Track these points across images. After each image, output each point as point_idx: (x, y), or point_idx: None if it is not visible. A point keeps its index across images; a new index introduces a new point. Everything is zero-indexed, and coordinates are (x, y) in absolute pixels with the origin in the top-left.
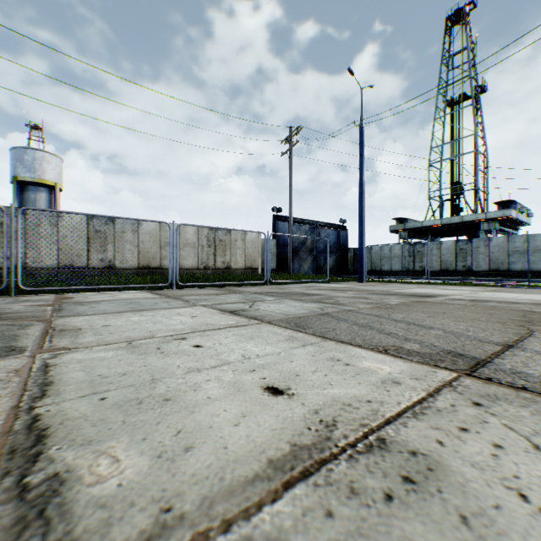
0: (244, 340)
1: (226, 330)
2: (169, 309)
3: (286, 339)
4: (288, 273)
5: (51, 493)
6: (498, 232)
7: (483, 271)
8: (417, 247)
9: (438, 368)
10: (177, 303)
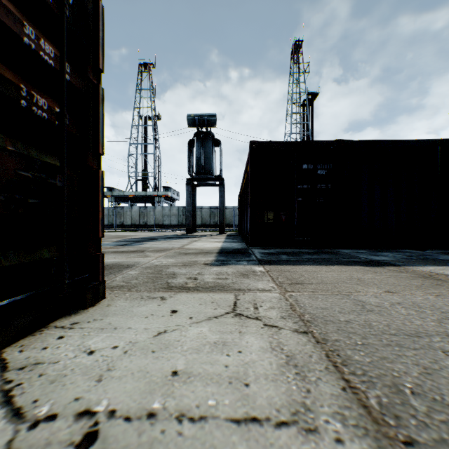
0: None
1: None
2: None
3: None
4: None
5: None
6: (166, 202)
7: (153, 225)
8: (118, 209)
9: None
10: None
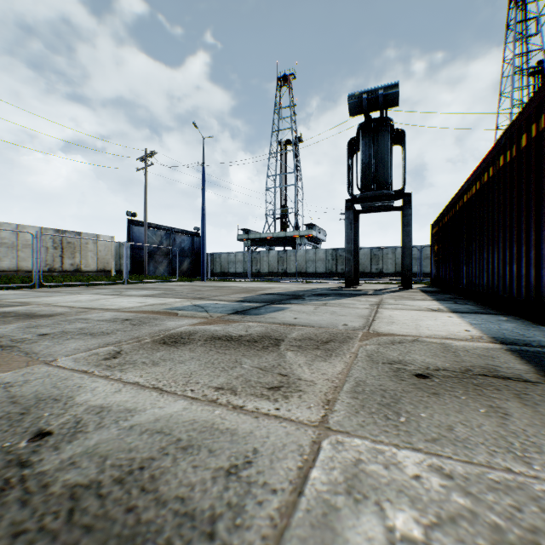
0: (127, 299)
1: (116, 298)
2: (67, 296)
3: (144, 298)
4: (144, 275)
5: (104, 309)
6: (309, 245)
7: (294, 273)
8: (254, 254)
9: (190, 299)
10: (66, 294)
